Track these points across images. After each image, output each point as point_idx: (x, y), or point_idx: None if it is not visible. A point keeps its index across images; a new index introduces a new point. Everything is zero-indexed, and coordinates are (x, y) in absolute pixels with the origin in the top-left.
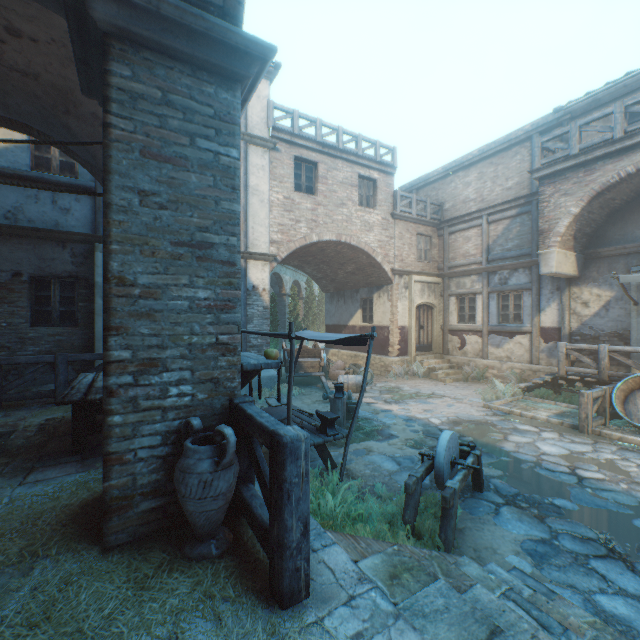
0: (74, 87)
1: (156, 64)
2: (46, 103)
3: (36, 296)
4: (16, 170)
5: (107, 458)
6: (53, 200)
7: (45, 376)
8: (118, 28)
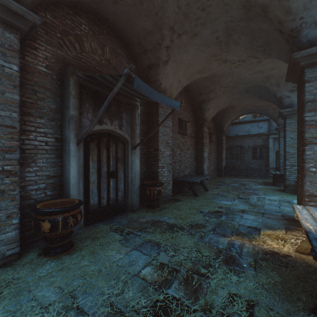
0: (269, 105)
1: (293, 116)
2: (262, 109)
3: (252, 152)
4: (248, 120)
5: (285, 179)
6: (257, 125)
7: (255, 173)
8: (287, 114)
